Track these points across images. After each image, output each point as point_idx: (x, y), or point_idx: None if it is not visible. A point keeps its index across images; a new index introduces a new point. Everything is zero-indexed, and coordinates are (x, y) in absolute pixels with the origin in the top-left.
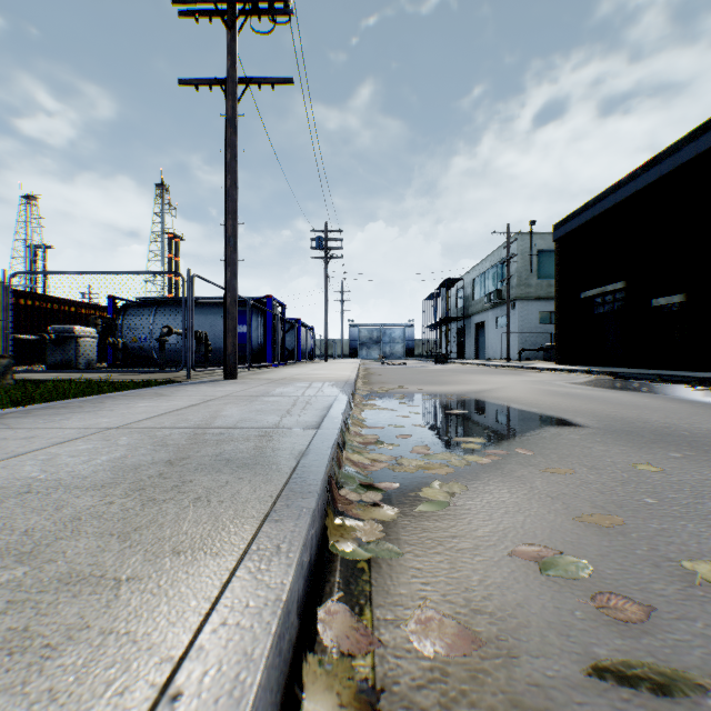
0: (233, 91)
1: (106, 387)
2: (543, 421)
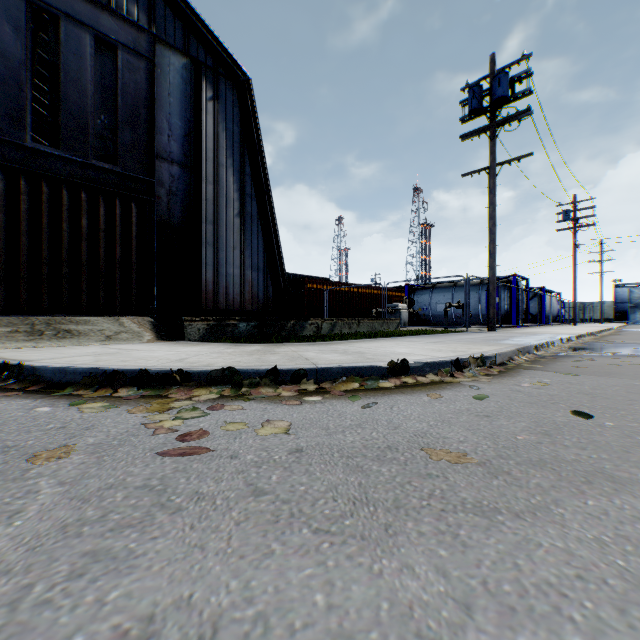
0: (493, 173)
1: (437, 332)
2: None
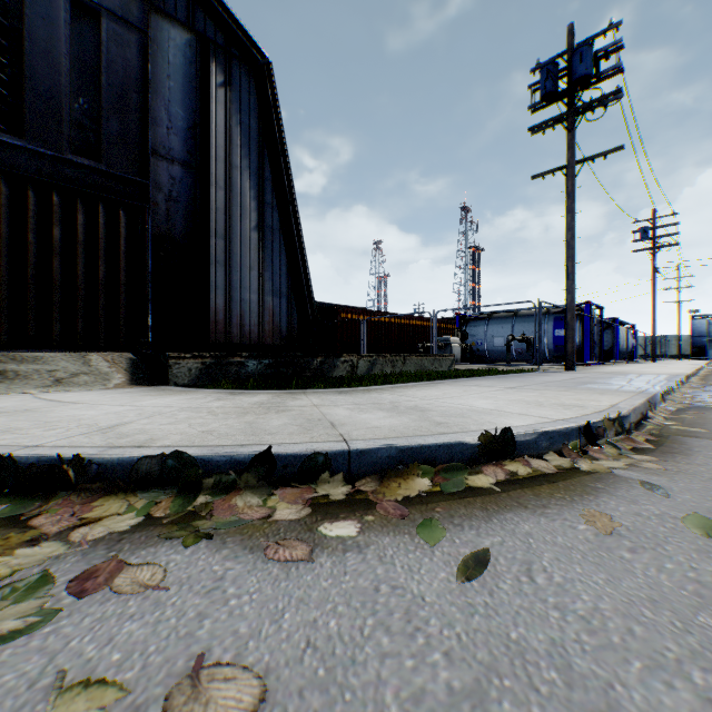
0: (572, 173)
1: (502, 372)
2: None
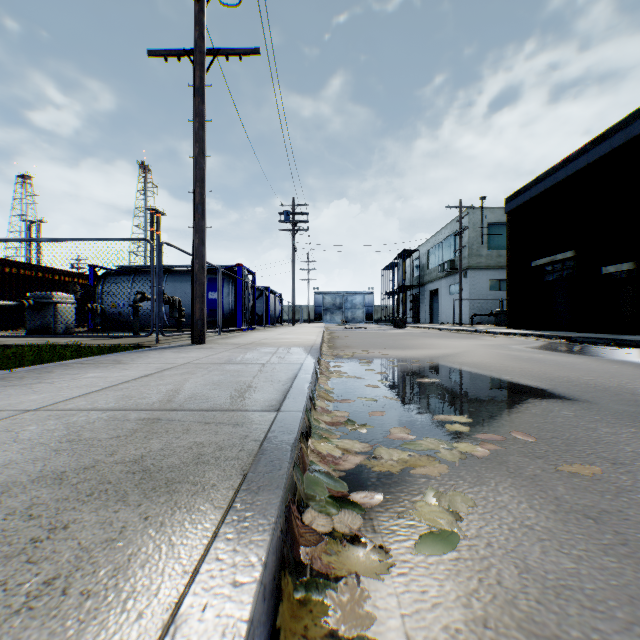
0: (201, 61)
1: (68, 353)
2: (523, 392)
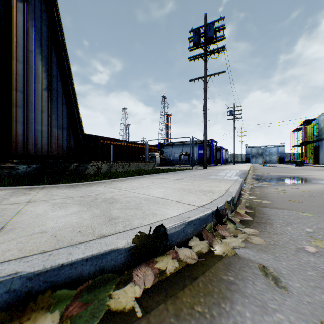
0: (206, 80)
1: (176, 169)
2: (314, 181)
